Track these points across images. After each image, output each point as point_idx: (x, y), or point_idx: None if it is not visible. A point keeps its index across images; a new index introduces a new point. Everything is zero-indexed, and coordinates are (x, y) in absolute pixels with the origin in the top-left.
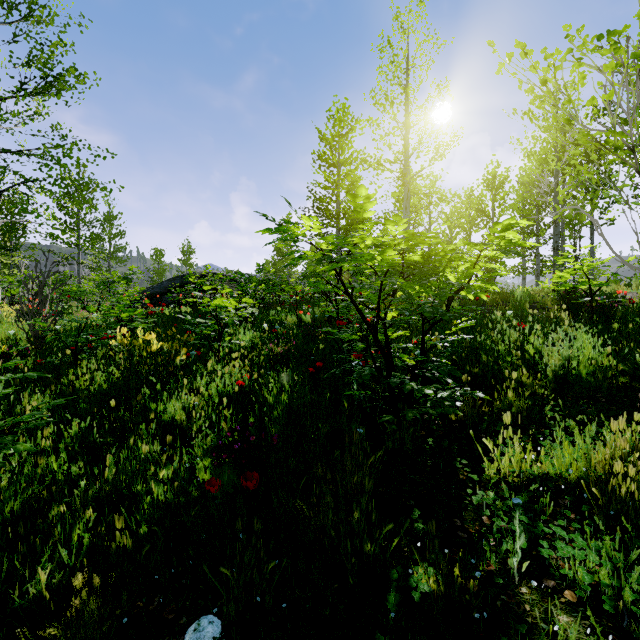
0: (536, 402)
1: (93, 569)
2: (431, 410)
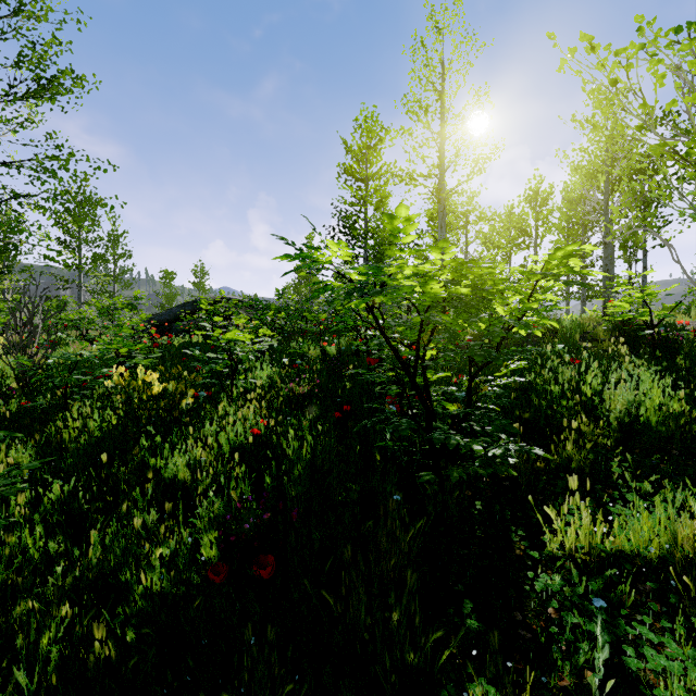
0: (599, 456)
1: (64, 690)
2: (480, 469)
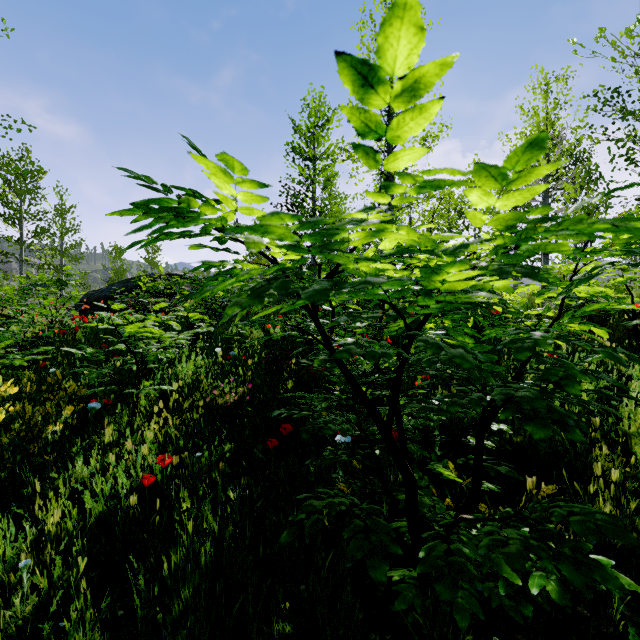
0: None
1: None
2: (505, 597)
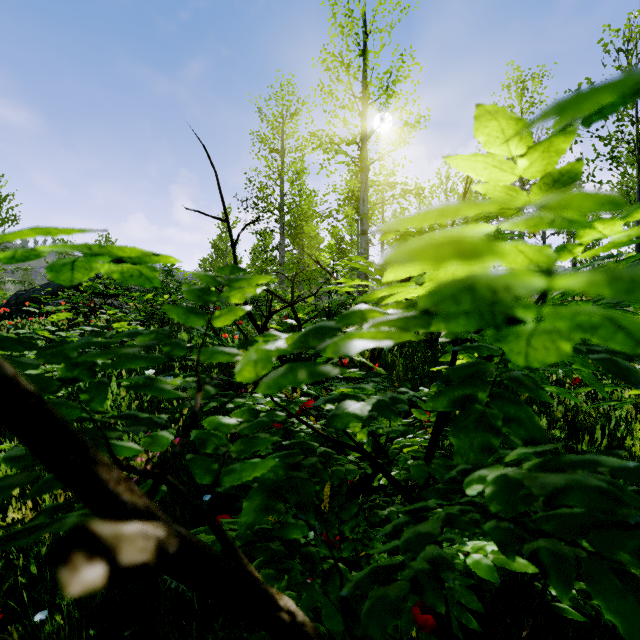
0: None
1: None
2: None
